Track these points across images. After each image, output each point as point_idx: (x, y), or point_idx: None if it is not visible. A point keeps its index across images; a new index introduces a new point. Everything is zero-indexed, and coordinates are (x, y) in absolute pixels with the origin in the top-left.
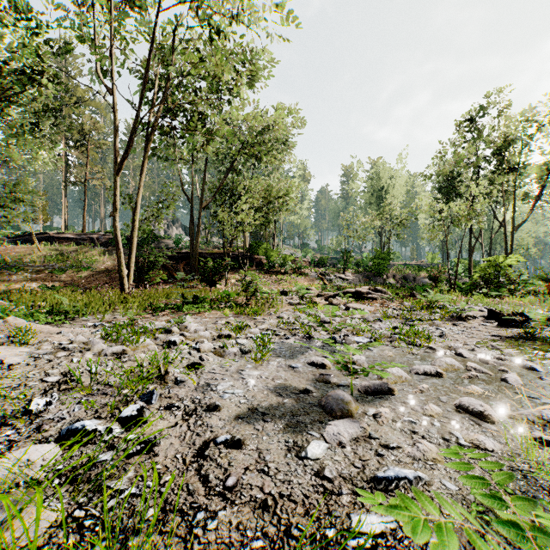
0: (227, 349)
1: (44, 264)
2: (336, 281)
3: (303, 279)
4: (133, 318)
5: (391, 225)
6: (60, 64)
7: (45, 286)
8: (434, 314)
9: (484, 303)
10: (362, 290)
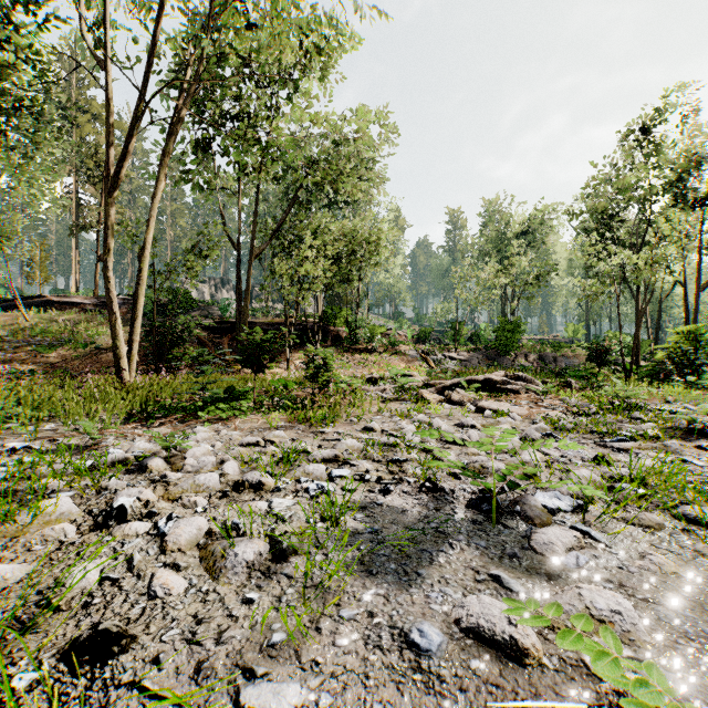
0: (232, 547)
1: (29, 338)
2: (445, 362)
3: (399, 360)
4: (94, 434)
5: (521, 284)
6: (69, 69)
7: (19, 370)
8: (641, 422)
9: (701, 400)
10: (495, 377)
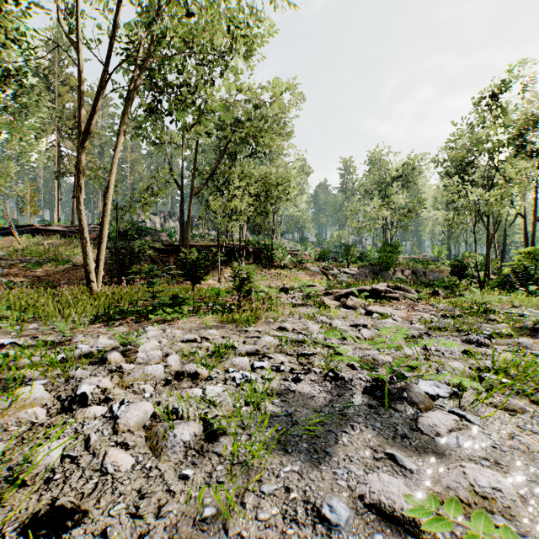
0: (172, 429)
1: (21, 257)
2: (340, 276)
3: (305, 274)
4: (66, 332)
5: (398, 216)
6: (53, 52)
7: (13, 282)
8: (496, 323)
9: None
10: (379, 287)
